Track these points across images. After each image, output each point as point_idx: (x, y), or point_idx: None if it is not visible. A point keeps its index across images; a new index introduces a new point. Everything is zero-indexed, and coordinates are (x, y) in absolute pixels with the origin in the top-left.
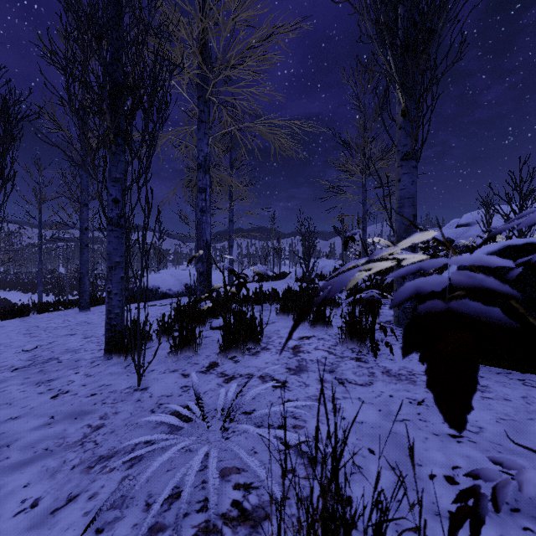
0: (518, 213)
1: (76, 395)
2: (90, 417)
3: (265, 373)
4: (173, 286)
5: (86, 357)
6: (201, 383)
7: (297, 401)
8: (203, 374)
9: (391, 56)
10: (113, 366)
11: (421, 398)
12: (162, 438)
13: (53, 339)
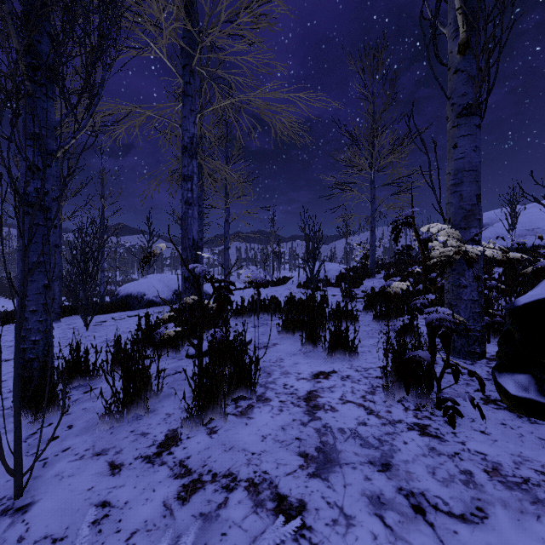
0: None
1: None
2: None
3: (260, 474)
4: (161, 293)
5: None
6: (136, 494)
7: None
8: (148, 466)
9: None
10: (10, 433)
11: None
12: None
13: None
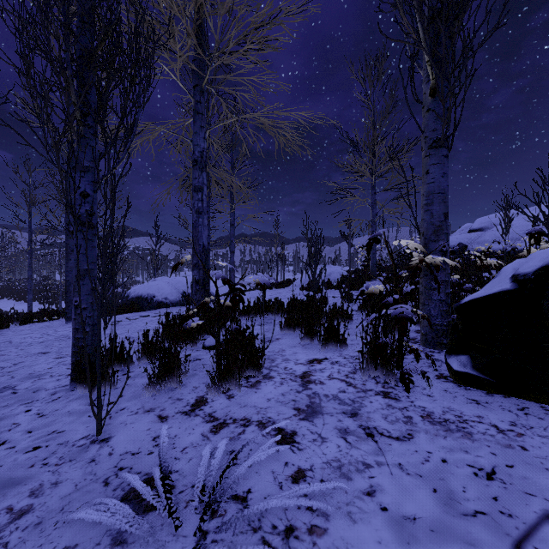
0: (548, 215)
1: (13, 449)
2: (17, 491)
3: (266, 418)
4: (170, 295)
5: (49, 385)
6: (181, 431)
7: (312, 472)
8: (186, 417)
9: (419, 21)
10: (75, 401)
11: (489, 465)
12: (103, 547)
13: (20, 359)
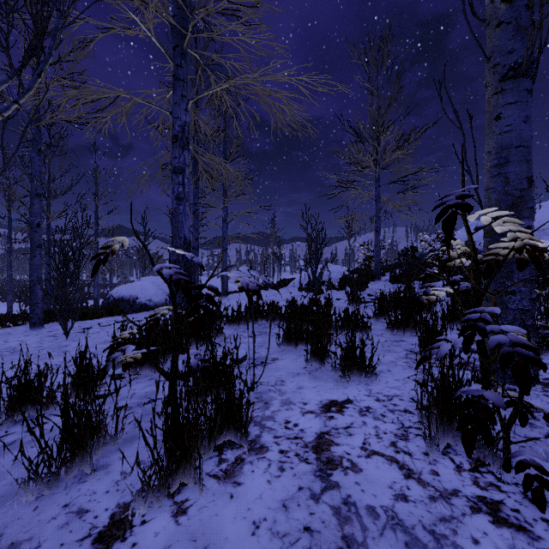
0: None
1: None
2: None
3: None
4: (154, 296)
5: None
6: None
7: None
8: None
9: None
10: None
11: None
12: None
13: None
